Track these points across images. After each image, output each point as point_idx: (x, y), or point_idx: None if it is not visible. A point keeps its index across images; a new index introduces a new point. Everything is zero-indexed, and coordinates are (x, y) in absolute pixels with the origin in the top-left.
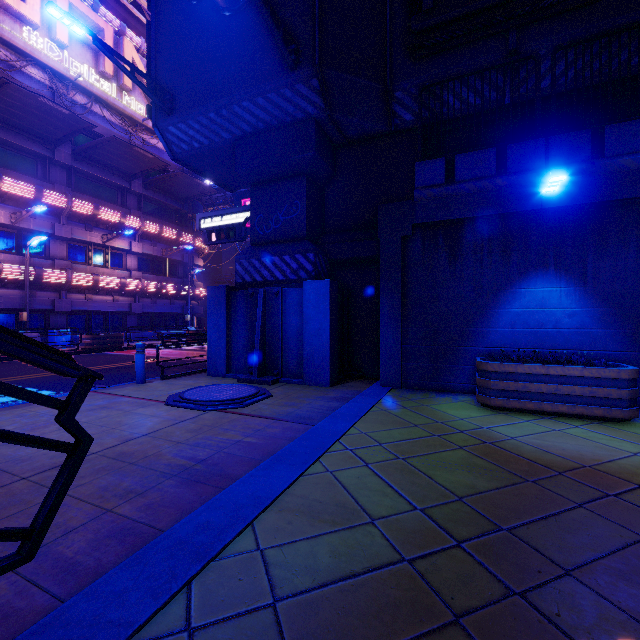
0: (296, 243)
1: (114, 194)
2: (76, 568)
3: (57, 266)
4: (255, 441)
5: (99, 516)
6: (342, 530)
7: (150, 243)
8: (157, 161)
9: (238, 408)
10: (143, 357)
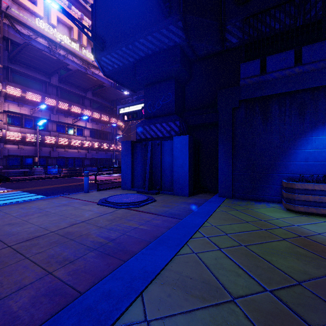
0: (169, 116)
1: (78, 99)
2: (15, 322)
3: (51, 135)
4: (145, 228)
5: (43, 277)
6: (210, 307)
7: (95, 123)
8: (98, 81)
9: (136, 207)
10: (88, 178)
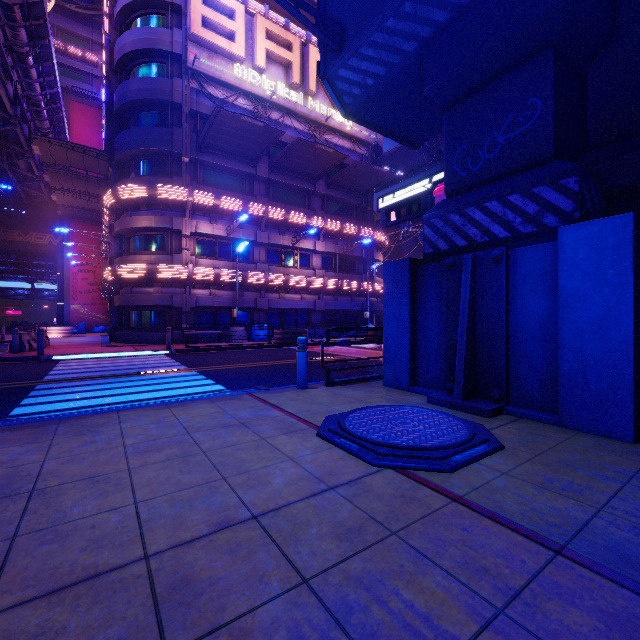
0: (532, 170)
1: (302, 199)
2: None
3: (258, 269)
4: None
5: None
6: None
7: (332, 241)
8: (337, 155)
9: (438, 472)
10: (305, 355)
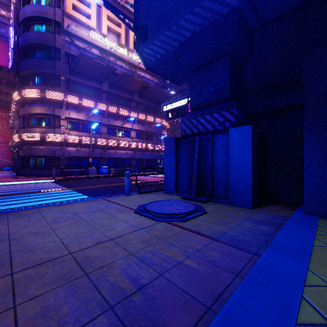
0: (222, 104)
1: (126, 102)
2: None
3: (103, 137)
4: (195, 266)
5: None
6: None
7: (141, 124)
8: (144, 82)
9: (181, 221)
10: (128, 180)
